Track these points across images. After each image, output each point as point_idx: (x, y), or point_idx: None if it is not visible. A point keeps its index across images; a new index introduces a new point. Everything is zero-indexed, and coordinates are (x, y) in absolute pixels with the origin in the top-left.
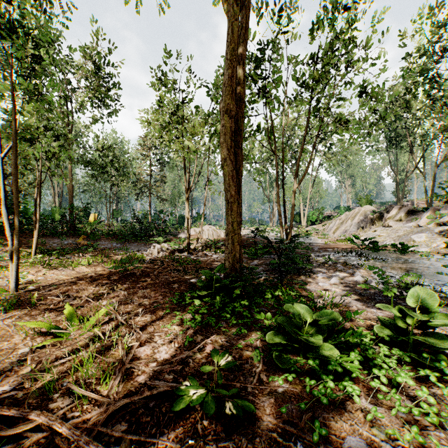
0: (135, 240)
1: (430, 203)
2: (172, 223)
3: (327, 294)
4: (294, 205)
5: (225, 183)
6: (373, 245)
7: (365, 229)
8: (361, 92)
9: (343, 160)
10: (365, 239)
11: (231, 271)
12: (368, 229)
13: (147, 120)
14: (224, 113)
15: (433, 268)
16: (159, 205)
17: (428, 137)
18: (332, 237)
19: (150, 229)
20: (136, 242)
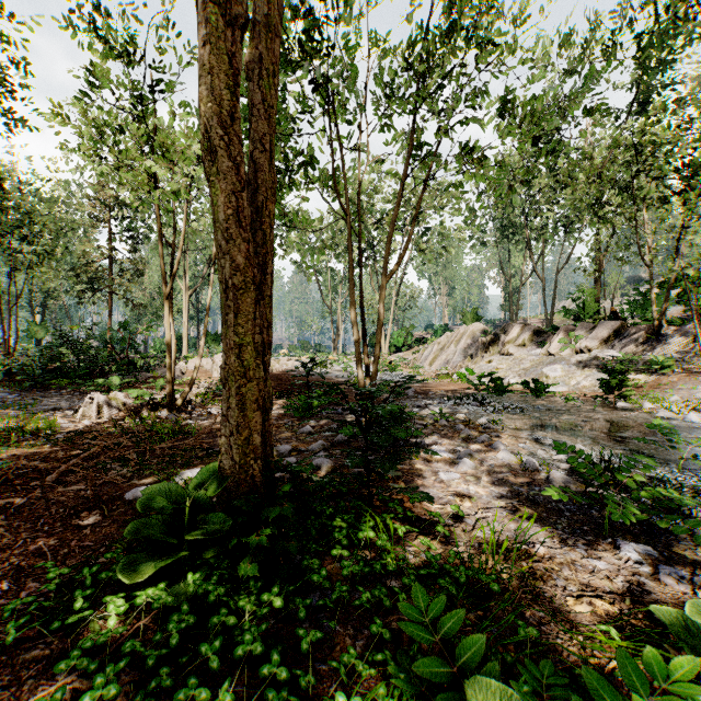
0: (59, 384)
1: (550, 322)
2: (160, 349)
3: (465, 506)
4: (383, 314)
5: (215, 229)
6: (496, 384)
7: (476, 359)
8: (503, 108)
9: (442, 254)
10: (484, 375)
11: (238, 483)
12: (480, 358)
13: (56, 107)
14: (207, 3)
15: (597, 422)
16: (134, 316)
17: (546, 231)
18: (429, 371)
19: (99, 362)
20: (62, 388)
